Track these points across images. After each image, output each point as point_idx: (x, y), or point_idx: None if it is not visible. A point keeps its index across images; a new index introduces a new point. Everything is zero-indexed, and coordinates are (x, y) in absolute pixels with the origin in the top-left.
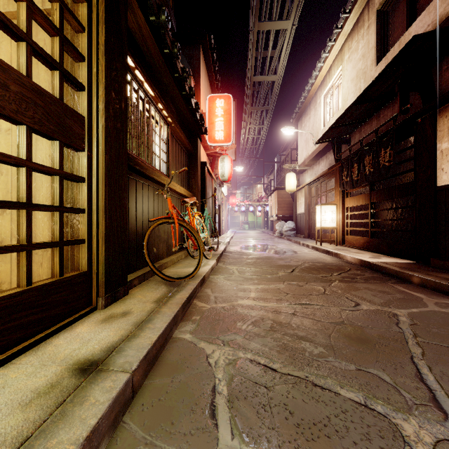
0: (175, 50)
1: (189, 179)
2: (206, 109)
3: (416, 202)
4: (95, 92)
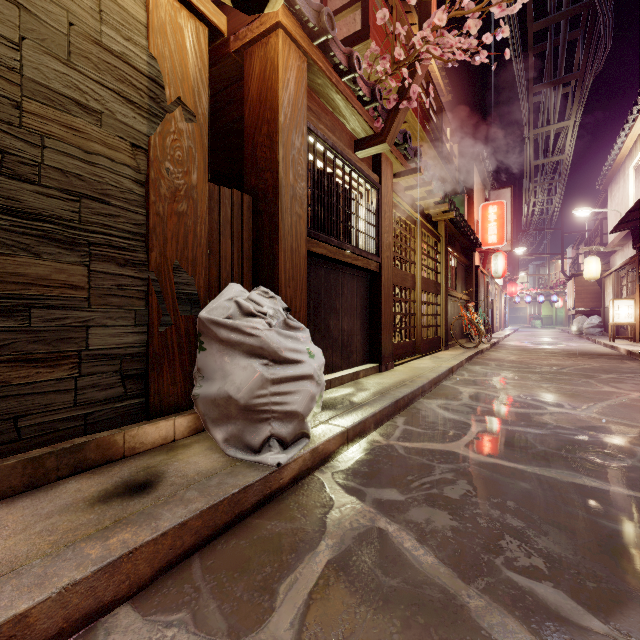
0: (464, 225)
1: (465, 285)
2: (479, 217)
3: None
4: (442, 273)
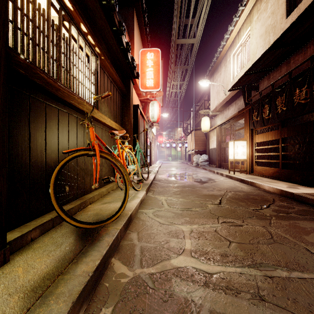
0: None
1: (122, 117)
2: (139, 61)
3: None
4: None
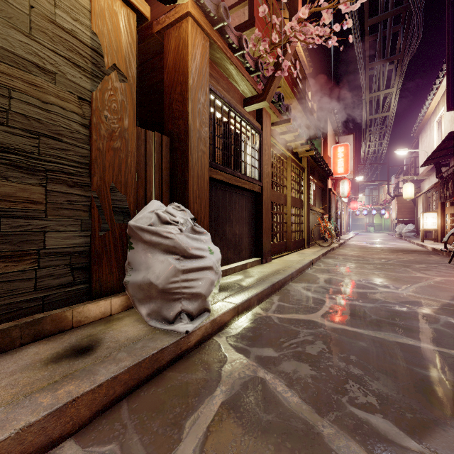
0: (321, 160)
1: (321, 202)
2: (331, 155)
3: None
4: (305, 193)
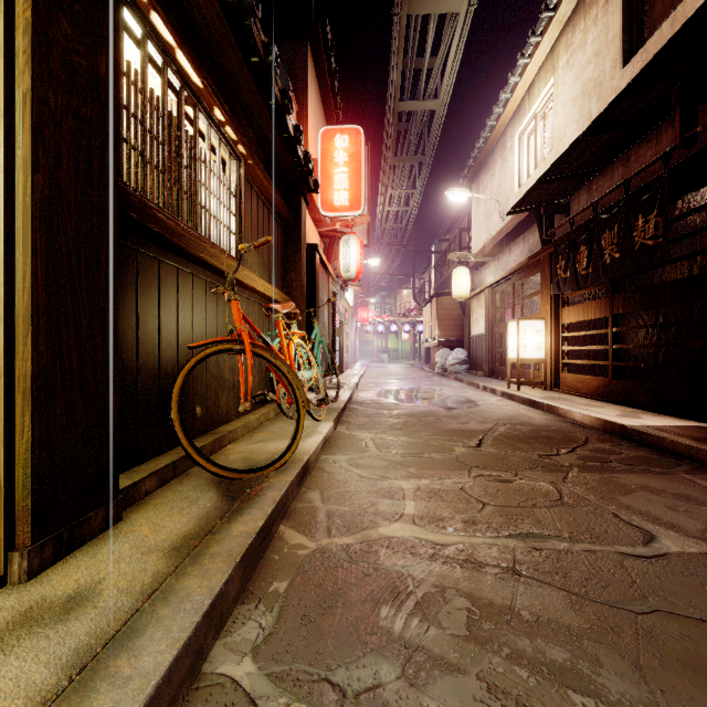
0: None
1: (285, 273)
2: (318, 153)
3: None
4: (1, 2)
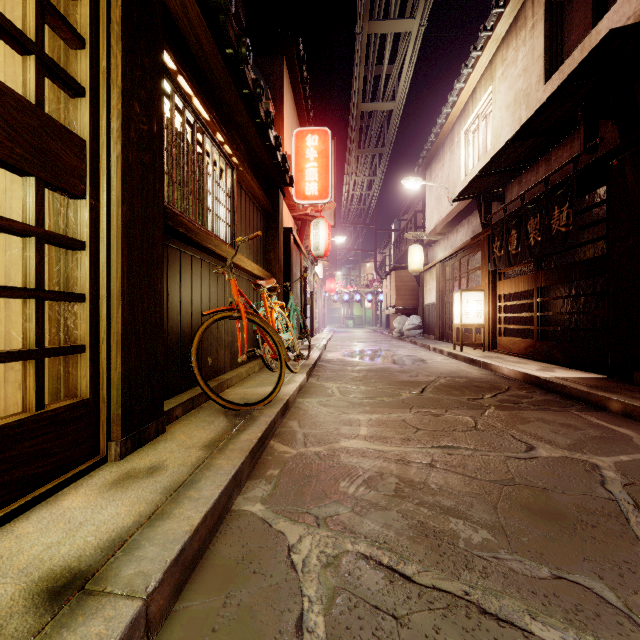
0: (242, 49)
1: (266, 253)
2: (292, 150)
3: (609, 286)
4: (105, 101)
